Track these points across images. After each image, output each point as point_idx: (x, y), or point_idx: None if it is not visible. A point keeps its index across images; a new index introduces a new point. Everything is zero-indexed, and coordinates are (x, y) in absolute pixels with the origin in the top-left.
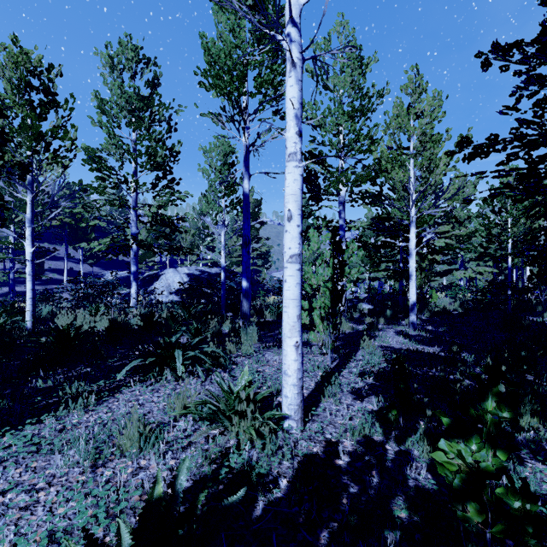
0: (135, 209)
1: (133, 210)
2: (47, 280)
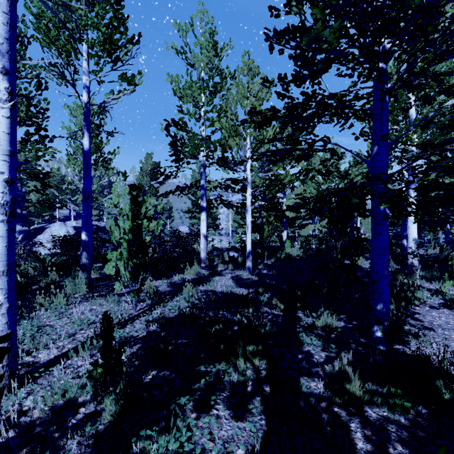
0: None
1: None
2: None
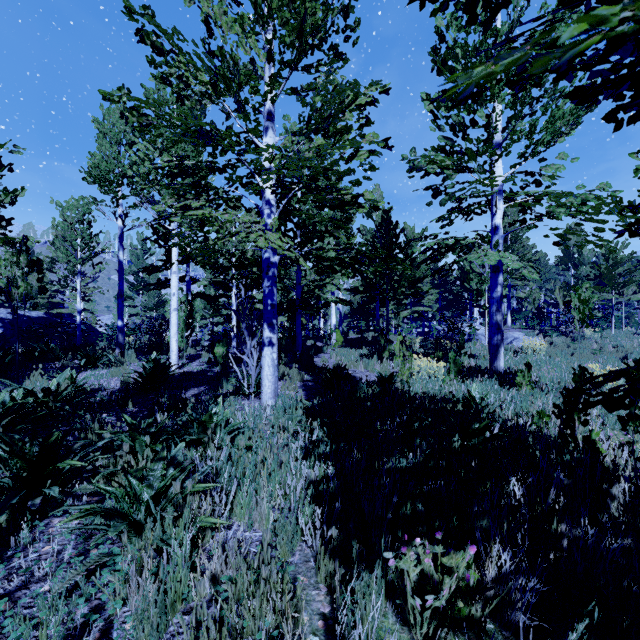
0: None
1: None
2: None
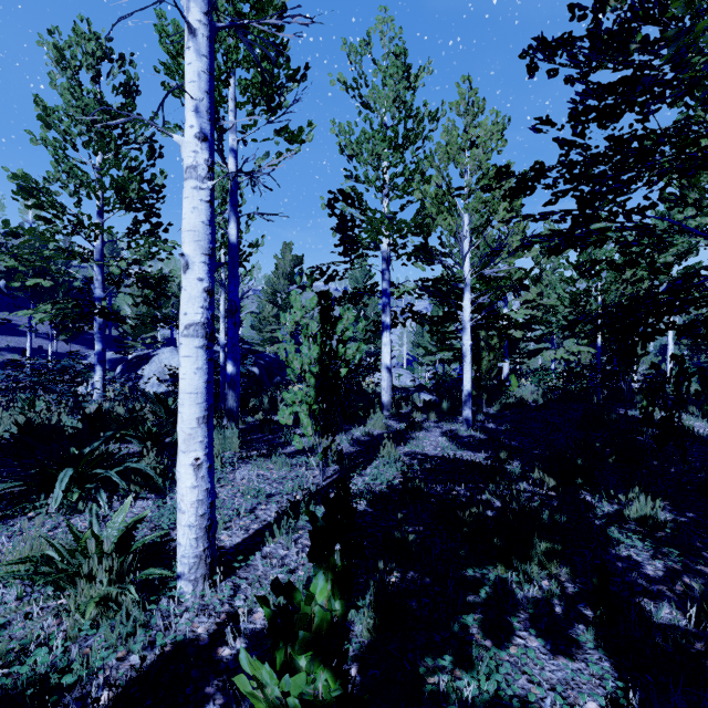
0: (99, 264)
1: (97, 265)
2: (2, 363)
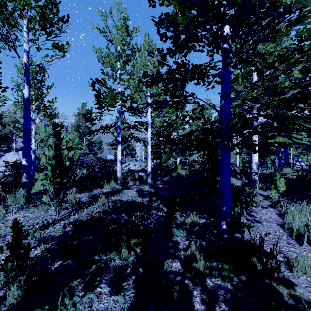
0: None
1: None
2: None
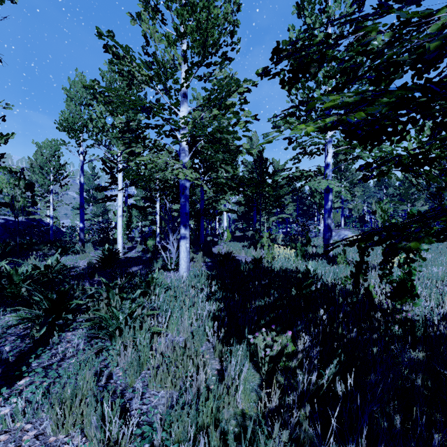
0: None
1: None
2: None
